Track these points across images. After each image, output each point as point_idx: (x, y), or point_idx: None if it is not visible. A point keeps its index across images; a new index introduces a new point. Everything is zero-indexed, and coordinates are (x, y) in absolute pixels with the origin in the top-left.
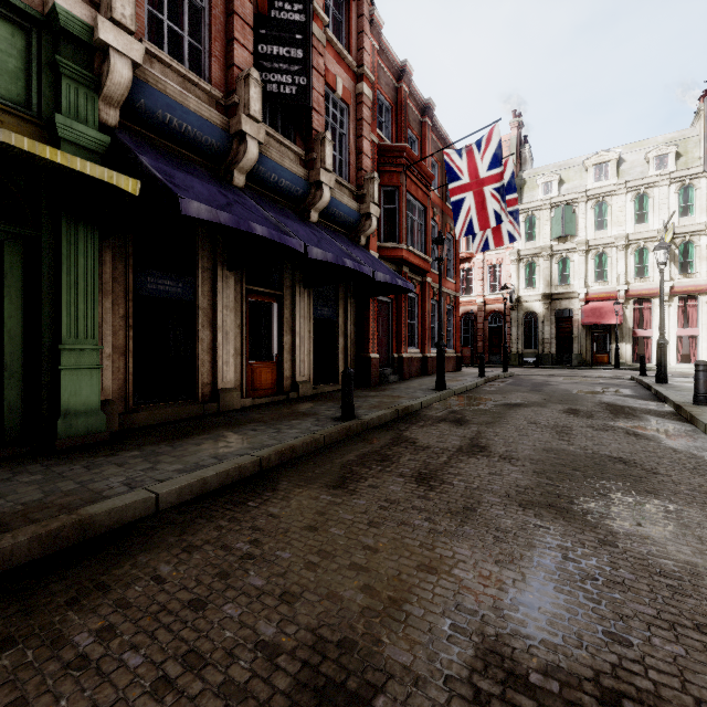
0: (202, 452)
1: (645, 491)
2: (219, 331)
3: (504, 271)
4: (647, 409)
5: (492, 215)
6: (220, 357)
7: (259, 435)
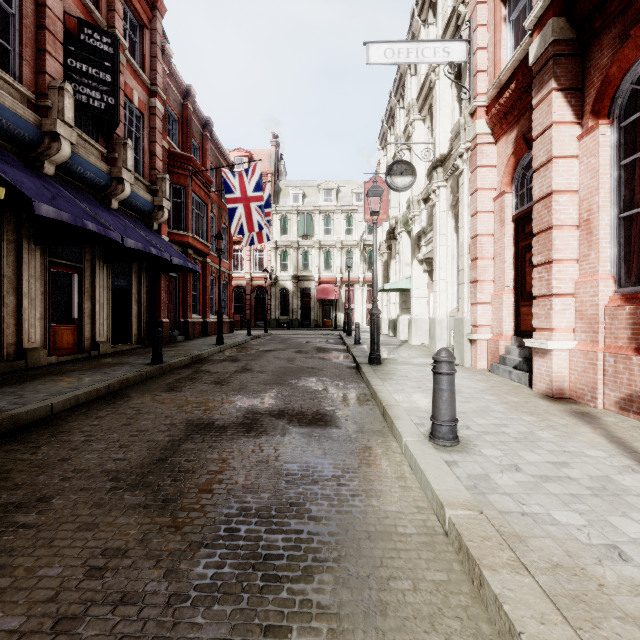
0: (54, 387)
1: (315, 375)
2: (25, 298)
3: (266, 255)
4: (335, 348)
5: (256, 223)
6: (26, 320)
7: (92, 376)
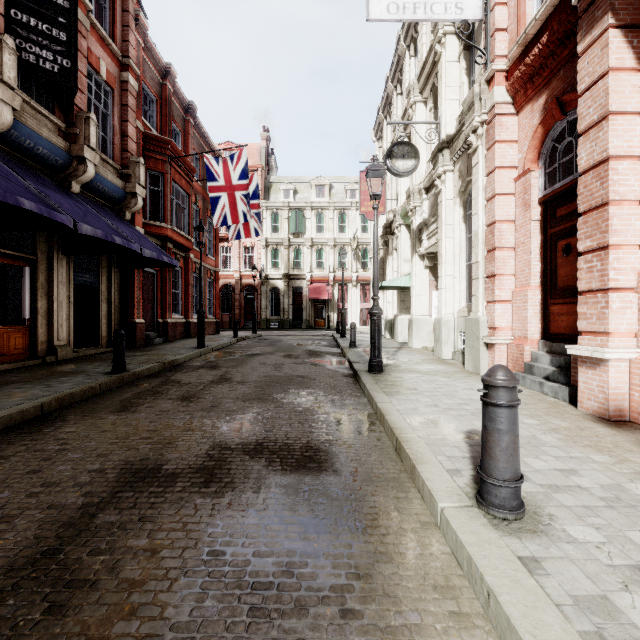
0: None
1: (306, 387)
2: None
3: (256, 253)
4: (329, 352)
5: (241, 215)
6: None
7: (28, 391)
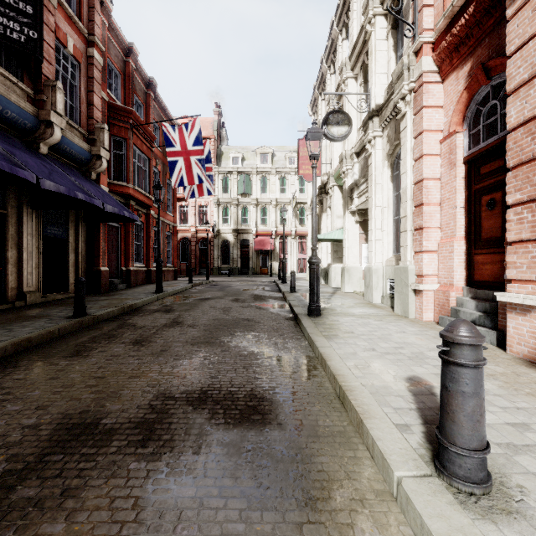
0: None
1: (251, 330)
2: None
3: (209, 211)
4: (272, 296)
5: (195, 176)
6: None
7: None
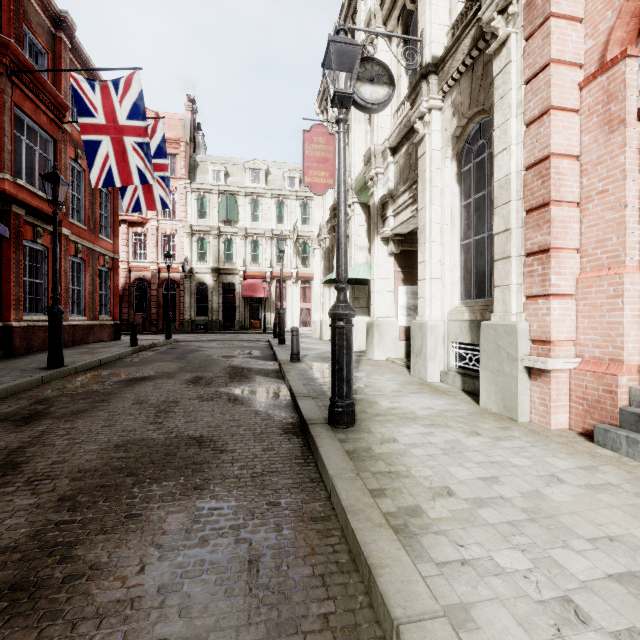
0: None
1: (194, 486)
2: None
3: (178, 242)
4: (261, 369)
5: (133, 170)
6: None
7: None
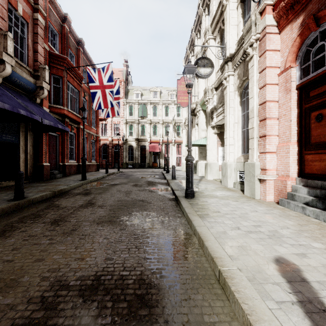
0: None
1: (144, 209)
2: None
3: (120, 127)
4: (160, 182)
5: (109, 102)
6: None
7: None
